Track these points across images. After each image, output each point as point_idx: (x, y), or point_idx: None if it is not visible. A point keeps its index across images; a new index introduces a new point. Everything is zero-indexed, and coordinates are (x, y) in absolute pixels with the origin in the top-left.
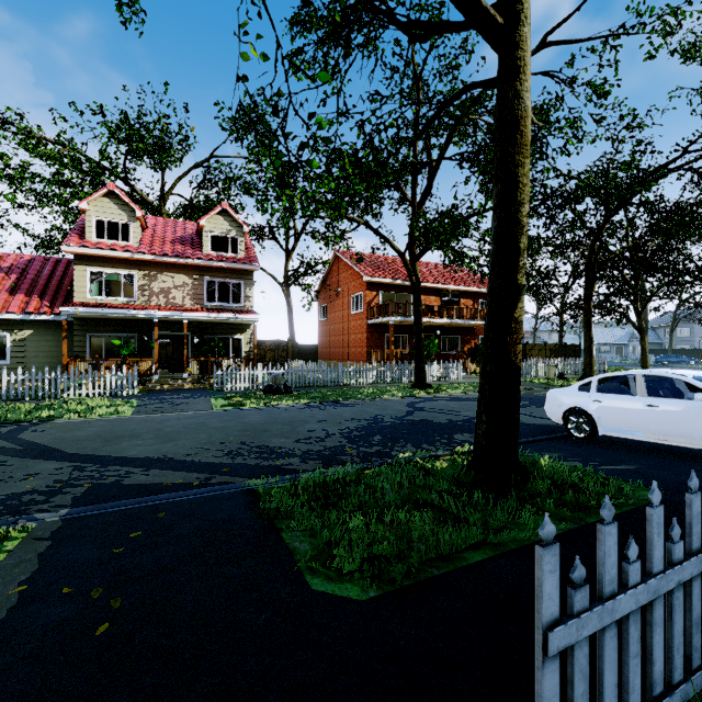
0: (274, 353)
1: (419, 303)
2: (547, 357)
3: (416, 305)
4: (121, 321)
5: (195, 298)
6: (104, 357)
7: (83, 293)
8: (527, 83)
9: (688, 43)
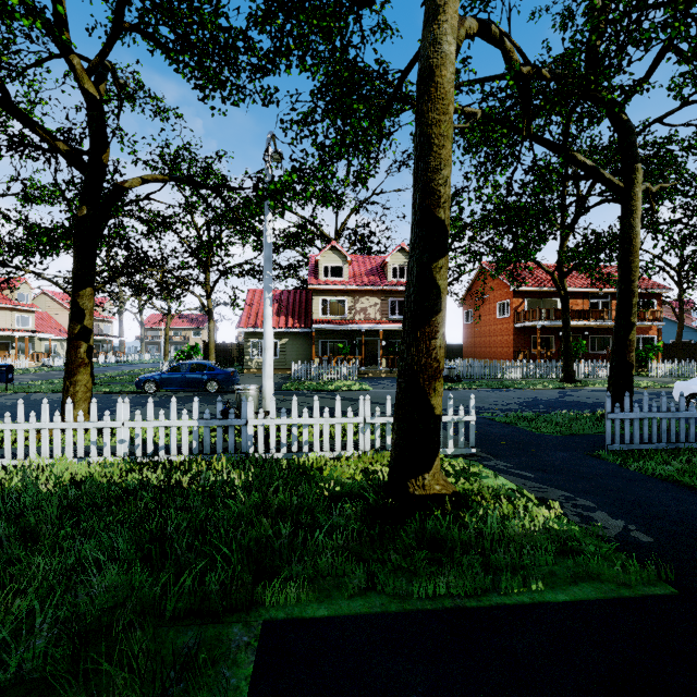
0: None
1: (567, 312)
2: None
3: (564, 314)
4: (338, 331)
5: (382, 314)
6: None
7: (317, 314)
8: (637, 219)
9: None
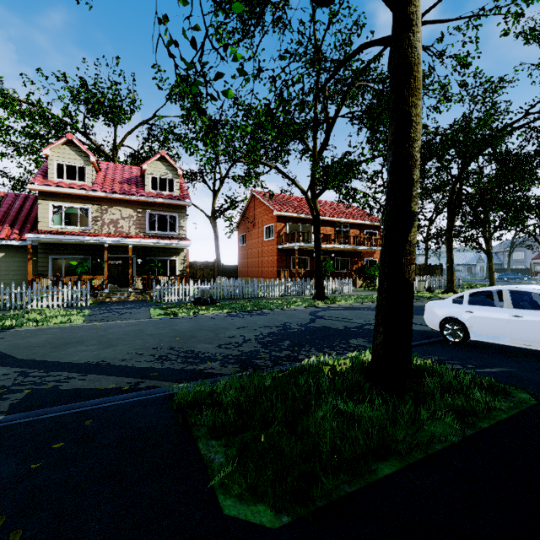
0: (203, 272)
1: (319, 232)
2: (417, 274)
3: (316, 233)
4: (78, 246)
5: (139, 228)
6: (66, 274)
7: (47, 223)
8: (419, 34)
9: (529, 28)
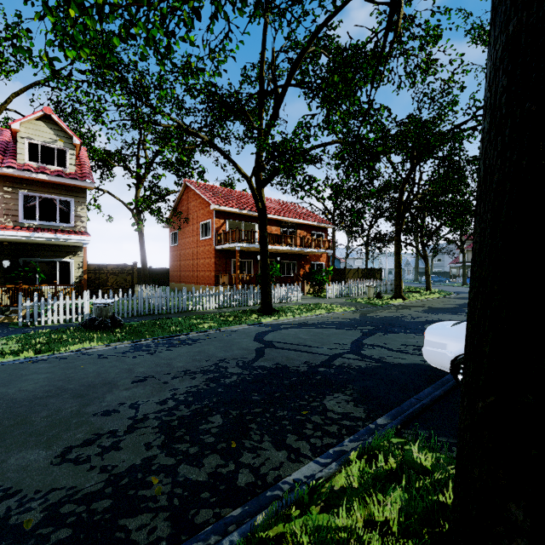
0: (118, 277)
1: (265, 229)
2: (359, 278)
3: (262, 231)
4: None
5: (6, 214)
6: None
7: None
8: None
9: (478, 26)
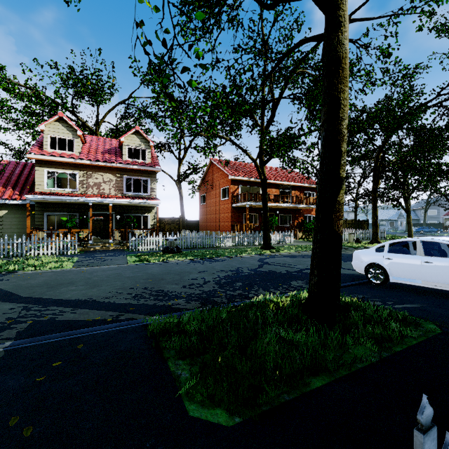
0: (171, 226)
1: (266, 193)
2: (347, 228)
3: (263, 194)
4: (67, 205)
5: (118, 189)
6: (57, 228)
7: (42, 186)
8: (346, 33)
9: (440, 23)
